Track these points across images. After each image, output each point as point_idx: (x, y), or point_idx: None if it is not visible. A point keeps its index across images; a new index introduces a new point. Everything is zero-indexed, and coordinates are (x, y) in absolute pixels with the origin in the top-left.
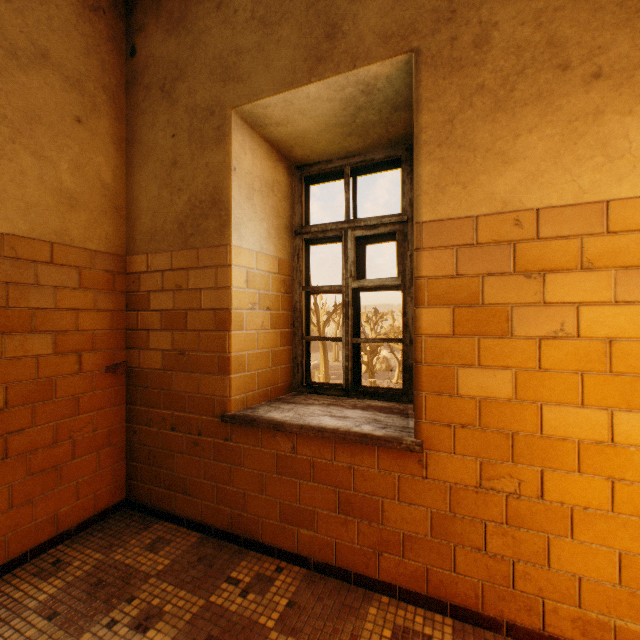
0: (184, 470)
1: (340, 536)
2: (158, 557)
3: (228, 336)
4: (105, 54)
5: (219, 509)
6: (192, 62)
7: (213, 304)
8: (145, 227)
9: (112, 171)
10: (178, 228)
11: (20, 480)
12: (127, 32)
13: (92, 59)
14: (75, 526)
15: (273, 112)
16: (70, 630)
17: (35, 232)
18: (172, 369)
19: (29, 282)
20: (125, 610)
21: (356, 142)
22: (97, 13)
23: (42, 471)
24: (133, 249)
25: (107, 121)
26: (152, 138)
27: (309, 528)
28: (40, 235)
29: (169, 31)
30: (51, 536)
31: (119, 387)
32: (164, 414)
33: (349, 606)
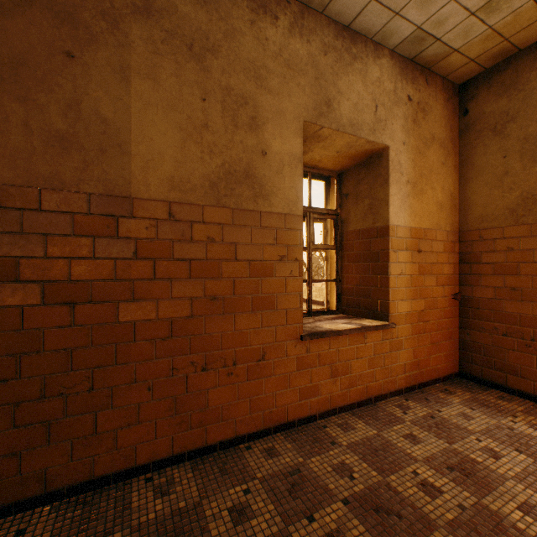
0: (514, 361)
1: None
2: (511, 404)
3: None
4: (450, 121)
5: None
6: (523, 109)
7: None
8: (476, 214)
9: (453, 185)
10: (508, 213)
11: (427, 345)
12: (459, 102)
13: (446, 127)
14: (441, 377)
15: None
16: (488, 416)
17: (430, 226)
18: (502, 298)
19: (429, 250)
20: (515, 419)
21: None
22: (448, 101)
23: (432, 343)
24: (464, 227)
25: (451, 158)
26: (482, 161)
27: None
28: (432, 227)
29: (499, 94)
30: (434, 377)
31: (455, 307)
32: (494, 325)
33: None
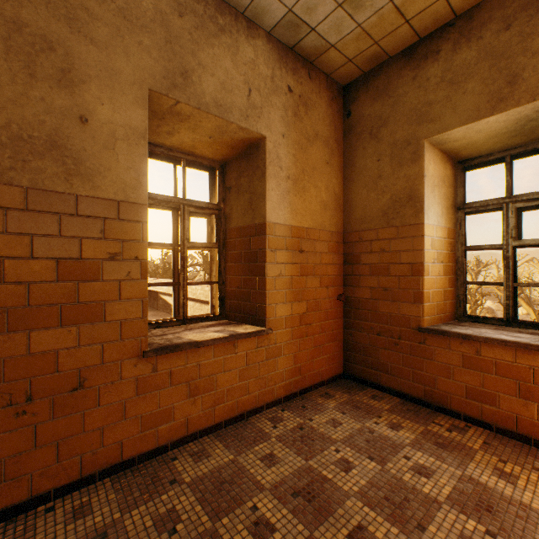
0: (386, 359)
1: (520, 413)
2: (380, 403)
3: (421, 279)
4: (335, 121)
5: (414, 385)
6: (392, 115)
7: (409, 260)
8: (357, 215)
9: (338, 186)
10: (382, 215)
11: (310, 348)
12: (344, 104)
13: (331, 127)
14: (326, 379)
15: (454, 135)
16: (356, 420)
17: (314, 225)
18: (377, 299)
19: (312, 251)
20: (379, 420)
21: (519, 139)
22: (333, 100)
23: (316, 346)
24: (348, 228)
25: (336, 158)
26: (362, 163)
27: (491, 404)
28: (315, 226)
29: (375, 99)
30: (318, 381)
31: (340, 308)
32: (371, 325)
33: (533, 455)
